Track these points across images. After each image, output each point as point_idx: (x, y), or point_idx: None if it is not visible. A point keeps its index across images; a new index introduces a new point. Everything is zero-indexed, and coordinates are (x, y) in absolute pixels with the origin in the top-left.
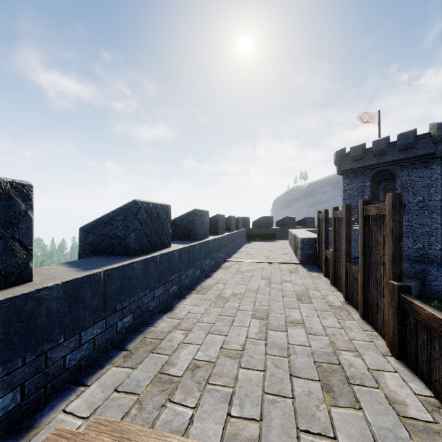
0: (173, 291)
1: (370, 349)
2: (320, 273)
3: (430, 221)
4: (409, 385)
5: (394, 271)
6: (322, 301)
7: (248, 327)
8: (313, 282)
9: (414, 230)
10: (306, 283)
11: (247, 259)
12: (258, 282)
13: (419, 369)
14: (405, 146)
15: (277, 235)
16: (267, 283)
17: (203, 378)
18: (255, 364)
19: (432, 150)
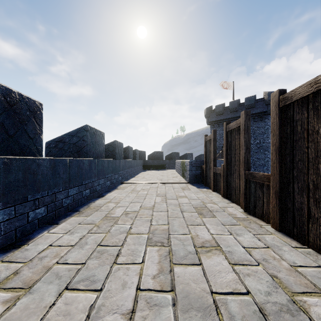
0: (37, 215)
1: None
2: (207, 189)
3: (264, 156)
4: None
5: None
6: (223, 213)
7: (142, 262)
8: (205, 196)
9: (254, 162)
10: (200, 197)
11: (143, 181)
12: (154, 199)
13: None
14: (249, 106)
15: (167, 165)
16: (163, 199)
17: None
18: None
19: (265, 110)
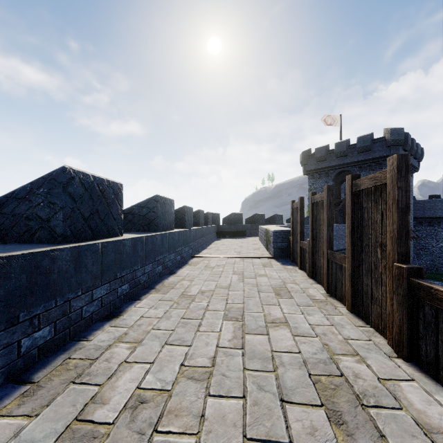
0: (123, 291)
1: (371, 349)
2: (294, 266)
3: None
4: (435, 398)
5: (399, 251)
6: (302, 295)
7: (220, 332)
8: (289, 275)
9: None
10: (282, 276)
11: (217, 254)
12: (230, 277)
13: (442, 374)
14: (364, 149)
15: (247, 232)
16: (240, 278)
17: (149, 421)
18: (229, 387)
19: (386, 153)
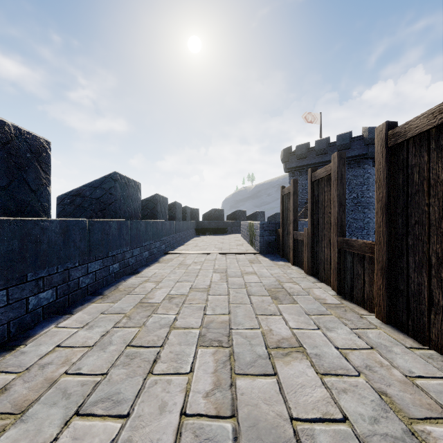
0: (41, 301)
1: None
2: (285, 261)
3: (363, 216)
4: None
5: None
6: (308, 298)
7: (191, 372)
8: (282, 273)
9: (350, 224)
10: (275, 274)
11: (195, 251)
12: (210, 276)
13: None
14: (343, 147)
15: (229, 229)
16: (222, 277)
17: None
18: None
19: (365, 152)
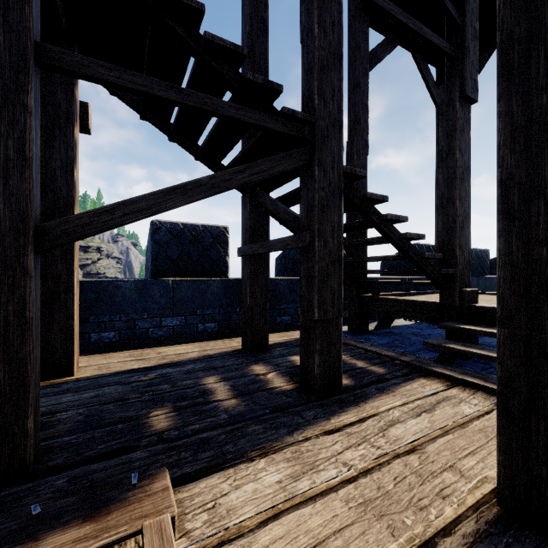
0: None
1: None
2: None
3: None
4: None
5: None
6: None
7: None
8: None
9: None
10: None
11: None
12: None
13: None
14: None
15: None
16: None
17: None
18: None
19: None
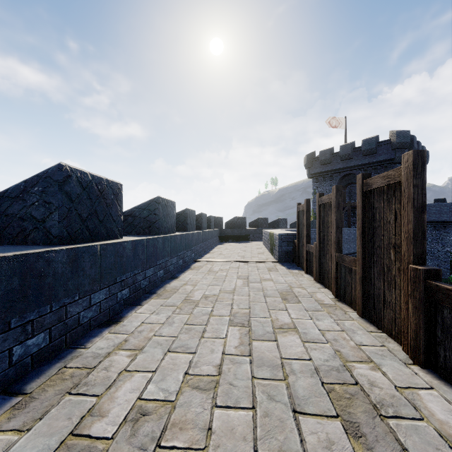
0: (123, 296)
1: (385, 356)
2: (300, 270)
3: None
4: None
5: (415, 253)
6: (310, 299)
7: (225, 338)
8: (295, 280)
9: None
10: (289, 281)
11: (220, 259)
12: (234, 281)
13: None
14: (369, 152)
15: (251, 236)
16: (245, 282)
17: (152, 436)
18: (237, 397)
19: (392, 156)
